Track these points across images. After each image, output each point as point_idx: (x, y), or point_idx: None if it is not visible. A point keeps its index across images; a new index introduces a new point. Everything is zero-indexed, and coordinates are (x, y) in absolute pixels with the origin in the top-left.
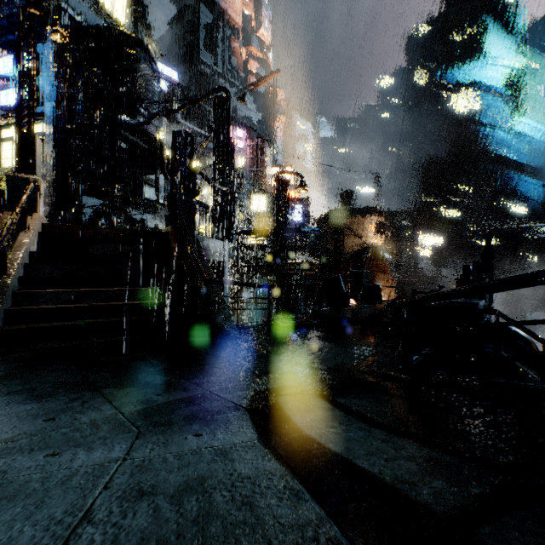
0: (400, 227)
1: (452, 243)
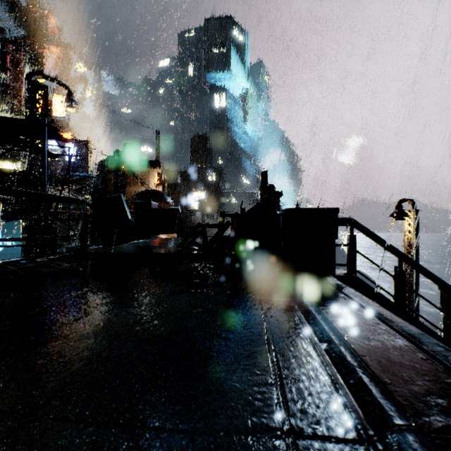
0: (174, 184)
1: (210, 199)
